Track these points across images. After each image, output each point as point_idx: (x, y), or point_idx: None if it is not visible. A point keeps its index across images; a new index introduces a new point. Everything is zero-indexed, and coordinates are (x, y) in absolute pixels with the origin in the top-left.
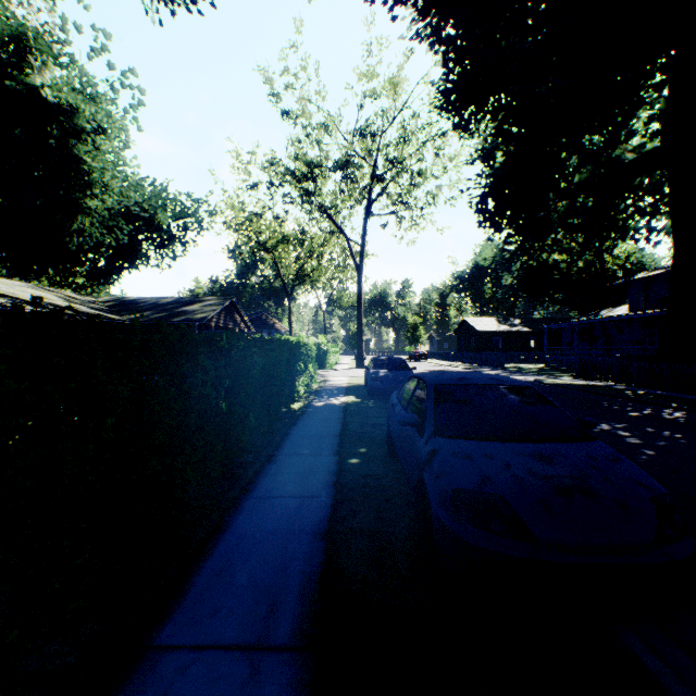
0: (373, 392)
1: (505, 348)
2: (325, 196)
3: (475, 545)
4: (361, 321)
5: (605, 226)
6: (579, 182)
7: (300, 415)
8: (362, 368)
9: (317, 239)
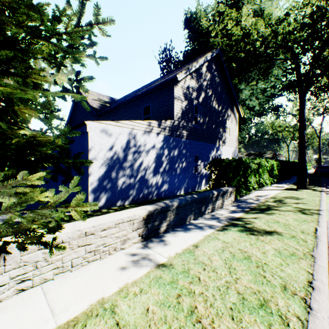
0: None
1: None
2: None
3: (315, 172)
4: (320, 155)
5: None
6: None
7: None
8: None
9: None
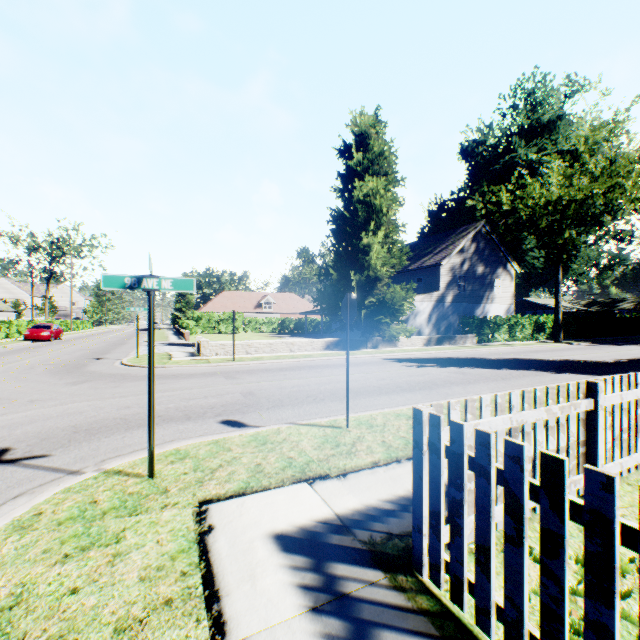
0: None
1: None
2: None
3: None
4: None
5: None
6: None
7: None
8: None
9: None
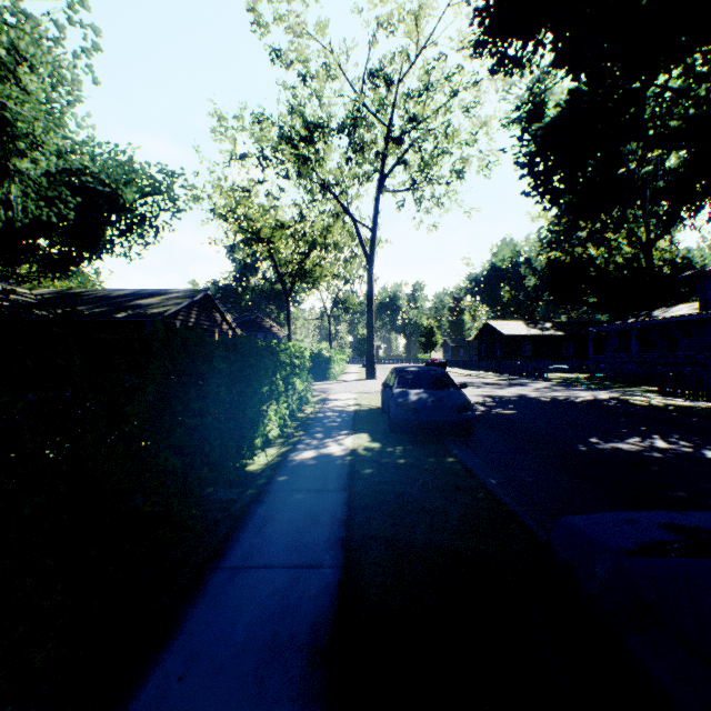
0: (400, 428)
1: (535, 355)
2: (328, 171)
3: None
4: (372, 322)
5: (702, 190)
6: (669, 129)
7: (251, 503)
8: (373, 379)
9: (318, 224)
